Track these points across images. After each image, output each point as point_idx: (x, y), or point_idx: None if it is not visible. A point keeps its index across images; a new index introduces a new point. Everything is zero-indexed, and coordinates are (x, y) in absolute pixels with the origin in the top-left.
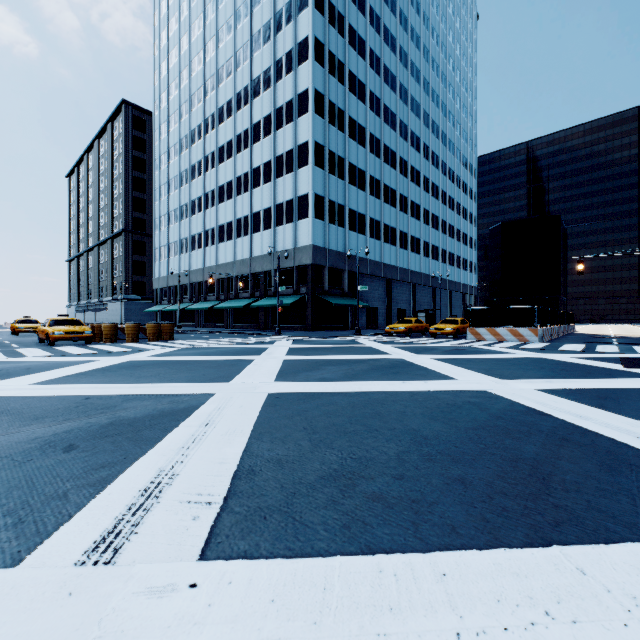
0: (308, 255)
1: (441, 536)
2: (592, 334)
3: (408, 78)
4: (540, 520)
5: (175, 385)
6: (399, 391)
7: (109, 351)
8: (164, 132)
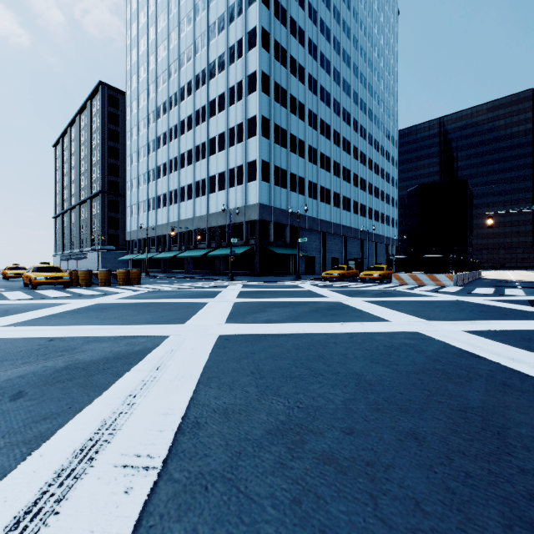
0: (256, 212)
1: (405, 515)
2: (497, 279)
3: (340, 63)
4: (511, 491)
5: (134, 327)
6: (339, 333)
7: (83, 294)
8: (135, 108)
